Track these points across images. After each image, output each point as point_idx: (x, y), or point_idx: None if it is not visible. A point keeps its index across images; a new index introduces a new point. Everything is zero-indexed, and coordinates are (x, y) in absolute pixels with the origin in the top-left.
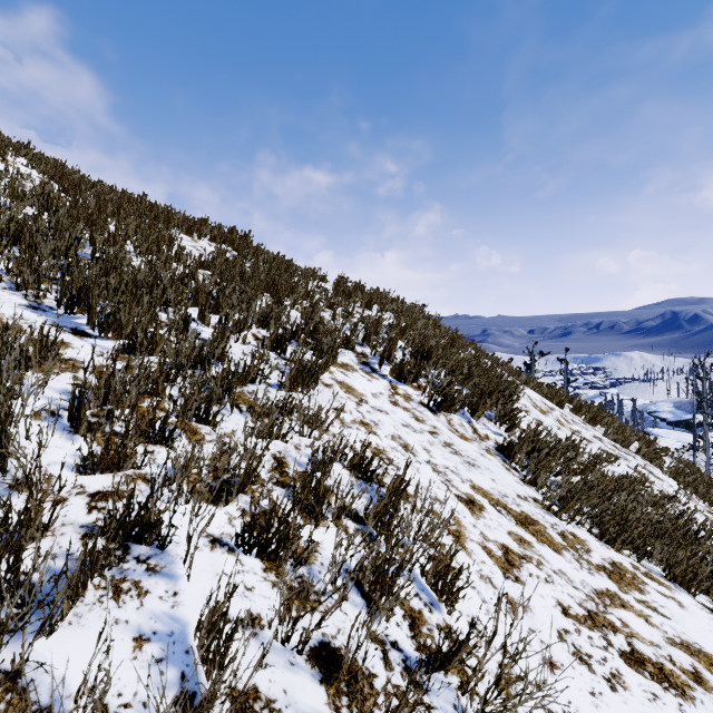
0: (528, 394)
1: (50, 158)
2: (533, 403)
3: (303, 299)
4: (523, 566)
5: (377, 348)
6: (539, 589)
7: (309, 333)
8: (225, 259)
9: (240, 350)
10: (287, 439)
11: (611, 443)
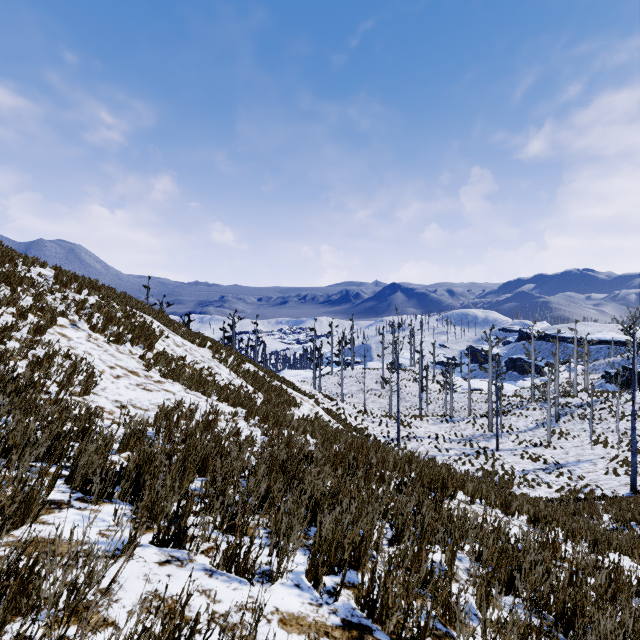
0: (175, 339)
1: None
2: (174, 343)
3: (30, 286)
4: (122, 378)
5: (83, 317)
6: (125, 381)
7: (39, 309)
8: None
9: (1, 319)
10: (36, 350)
11: (208, 358)
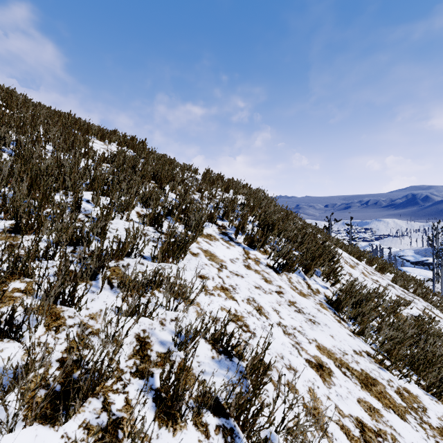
0: (340, 253)
1: (3, 86)
2: (344, 260)
3: (180, 185)
4: None
5: (233, 221)
6: None
7: (182, 211)
8: (124, 156)
9: (123, 226)
10: (154, 314)
11: (401, 289)
